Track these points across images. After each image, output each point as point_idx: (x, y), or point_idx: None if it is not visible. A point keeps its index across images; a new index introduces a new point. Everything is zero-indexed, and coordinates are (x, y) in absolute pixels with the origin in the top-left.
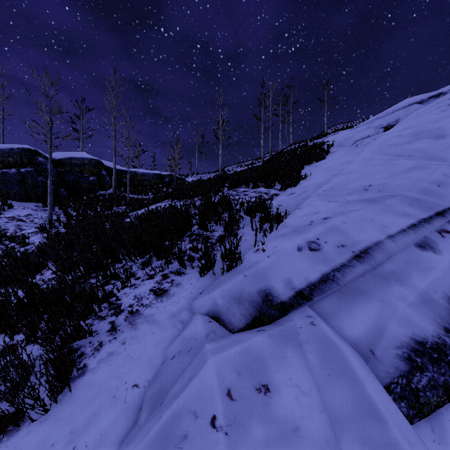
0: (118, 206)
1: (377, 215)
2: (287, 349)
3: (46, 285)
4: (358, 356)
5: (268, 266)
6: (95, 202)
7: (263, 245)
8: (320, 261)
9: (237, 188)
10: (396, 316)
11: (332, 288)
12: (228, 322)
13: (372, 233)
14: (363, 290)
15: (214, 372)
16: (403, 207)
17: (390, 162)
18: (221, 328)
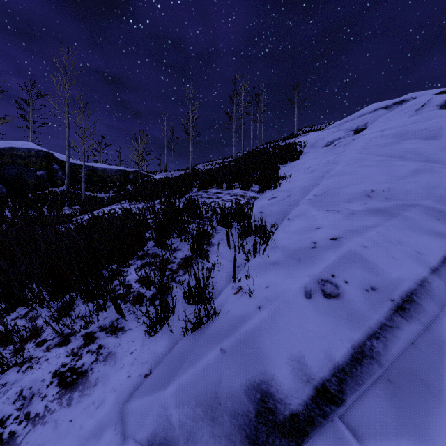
0: (70, 206)
1: (403, 235)
2: None
3: None
4: None
5: (262, 330)
6: (42, 200)
7: (247, 279)
8: (344, 318)
9: (208, 189)
10: None
11: (373, 373)
12: None
13: (408, 264)
14: (428, 380)
15: None
16: (431, 223)
17: (386, 163)
18: None
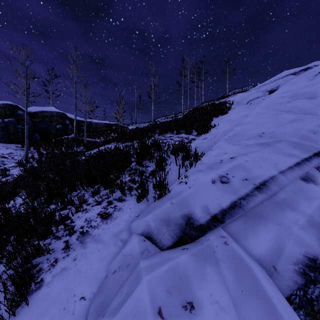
0: (78, 147)
1: (270, 155)
2: (207, 266)
3: (18, 209)
4: (264, 272)
5: (190, 196)
6: (61, 143)
7: (185, 178)
8: (229, 191)
9: (165, 134)
10: (291, 237)
11: (239, 213)
12: (158, 241)
13: (268, 169)
14: (263, 214)
15: (147, 290)
16: (290, 149)
17: (277, 115)
18: (153, 246)
